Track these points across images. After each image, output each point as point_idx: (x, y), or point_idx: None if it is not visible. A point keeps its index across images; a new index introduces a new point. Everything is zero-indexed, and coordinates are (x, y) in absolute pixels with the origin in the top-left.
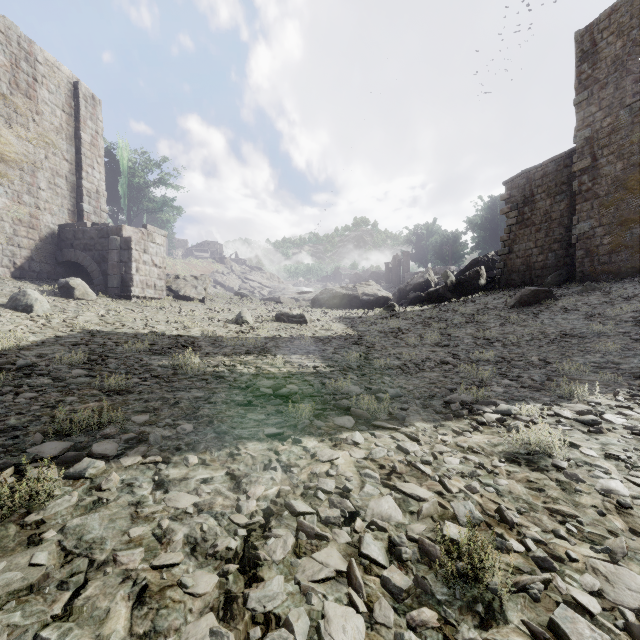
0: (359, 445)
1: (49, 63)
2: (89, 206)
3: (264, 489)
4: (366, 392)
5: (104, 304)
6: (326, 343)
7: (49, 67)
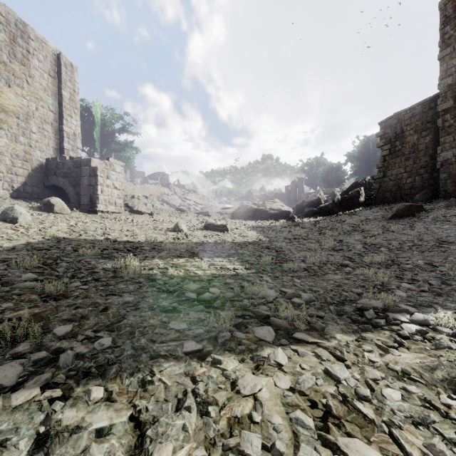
0: (283, 367)
1: (39, 40)
2: (68, 145)
3: (172, 450)
4: (281, 296)
5: (76, 217)
6: (243, 247)
7: (39, 42)
